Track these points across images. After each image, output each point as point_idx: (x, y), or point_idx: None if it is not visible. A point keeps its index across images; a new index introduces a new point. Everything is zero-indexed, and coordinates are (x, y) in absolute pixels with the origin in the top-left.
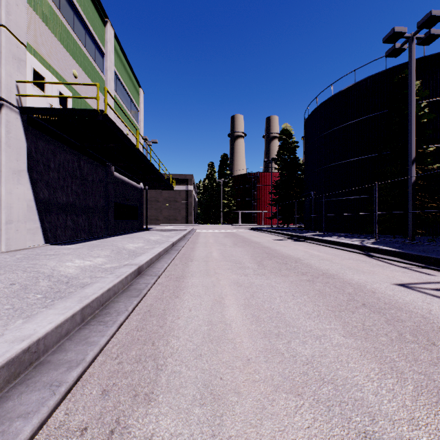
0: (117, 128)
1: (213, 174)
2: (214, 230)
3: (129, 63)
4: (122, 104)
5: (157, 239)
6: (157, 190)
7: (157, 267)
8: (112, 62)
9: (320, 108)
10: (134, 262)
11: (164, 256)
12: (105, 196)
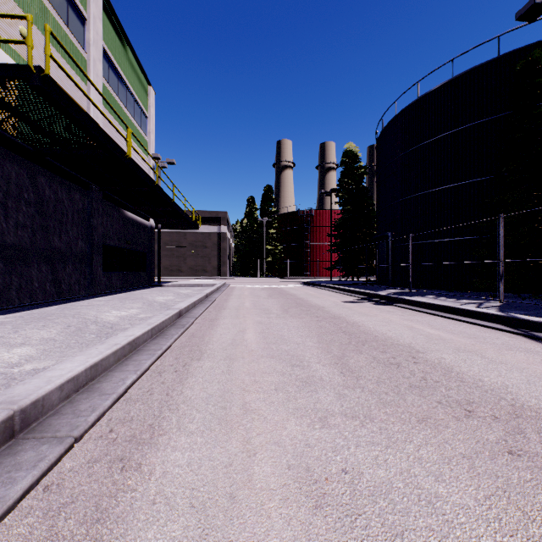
0: (83, 114)
1: (254, 212)
2: (253, 285)
3: (131, 45)
4: (118, 102)
5: (167, 300)
6: (179, 232)
7: (100, 391)
8: (99, 35)
9: (401, 116)
10: (20, 389)
11: (148, 344)
12: (87, 235)
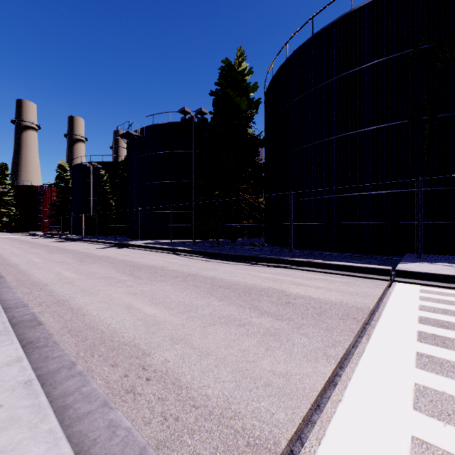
0: None
1: None
2: None
3: None
4: None
5: None
6: None
7: None
8: None
9: (77, 166)
10: None
11: None
12: None
